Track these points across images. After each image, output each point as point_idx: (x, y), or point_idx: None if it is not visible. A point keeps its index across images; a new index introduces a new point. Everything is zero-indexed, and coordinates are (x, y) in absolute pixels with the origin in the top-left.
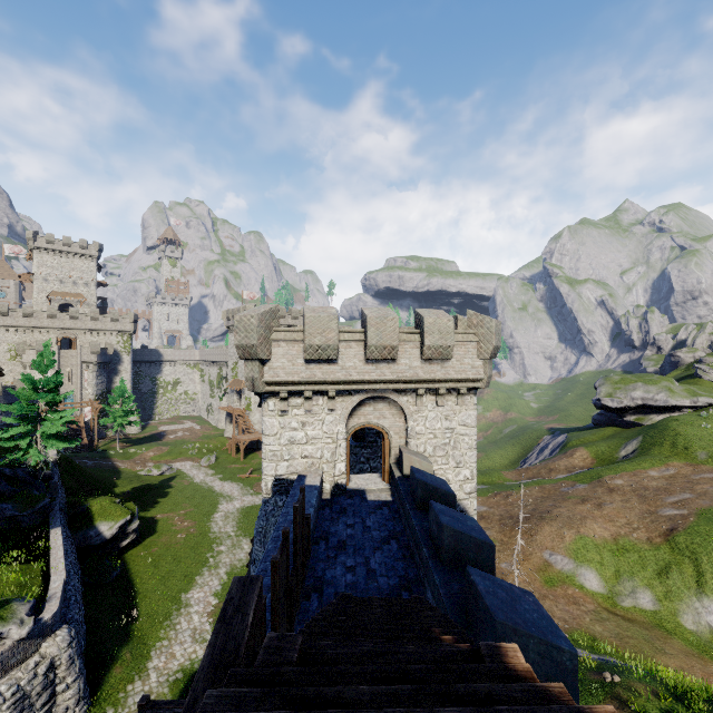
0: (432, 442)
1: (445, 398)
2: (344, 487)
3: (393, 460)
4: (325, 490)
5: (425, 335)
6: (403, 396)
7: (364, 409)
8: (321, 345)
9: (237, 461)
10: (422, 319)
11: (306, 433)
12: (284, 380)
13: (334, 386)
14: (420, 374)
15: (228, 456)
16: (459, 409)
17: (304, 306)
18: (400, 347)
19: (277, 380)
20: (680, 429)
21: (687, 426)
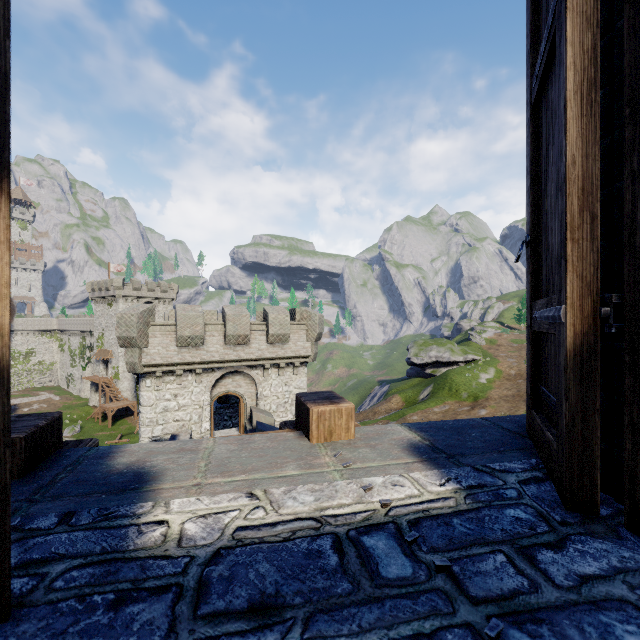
0: (276, 402)
1: (285, 370)
2: None
3: (247, 417)
4: None
5: (269, 327)
6: (255, 370)
7: (225, 381)
8: (190, 336)
9: (105, 429)
10: (268, 315)
11: (178, 403)
12: (160, 363)
13: (201, 365)
14: (266, 354)
15: (95, 424)
16: (295, 377)
17: (176, 305)
18: (252, 335)
19: (154, 363)
20: (454, 378)
21: (459, 375)
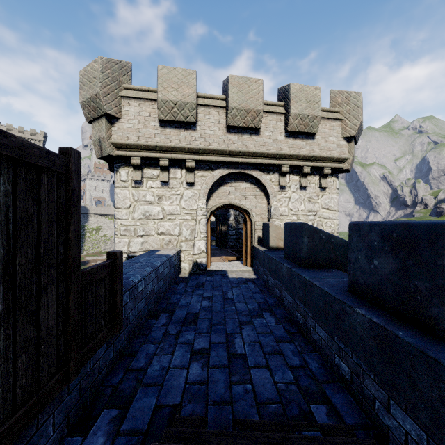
0: None
1: (308, 179)
2: (204, 266)
3: (255, 242)
4: (184, 270)
5: (290, 102)
6: (266, 174)
7: (226, 189)
8: (176, 102)
9: None
10: (288, 87)
11: (163, 208)
12: (135, 143)
13: (193, 155)
14: (284, 149)
15: None
16: (322, 192)
17: None
18: (263, 118)
19: (128, 142)
20: None
21: None
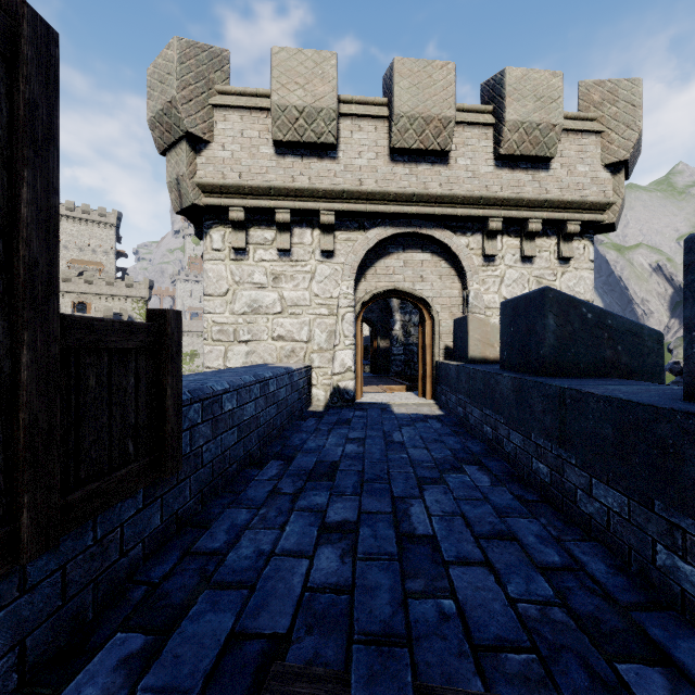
0: None
1: (536, 245)
2: (351, 395)
3: (440, 357)
4: (316, 401)
5: (506, 101)
6: (460, 236)
7: (388, 263)
8: (303, 109)
9: None
10: (500, 75)
11: (281, 295)
12: (235, 182)
13: (331, 203)
14: (494, 189)
15: None
16: (562, 266)
17: None
18: (456, 134)
19: (223, 182)
20: None
21: None
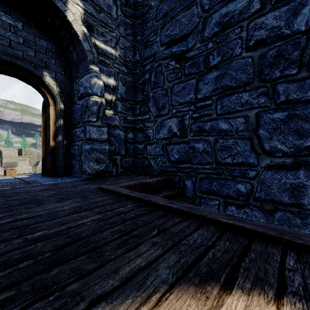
0: None
1: None
2: None
3: None
4: None
5: (3, 158)
6: None
7: None
8: None
9: None
10: (2, 152)
11: None
12: None
13: None
14: (1, 173)
15: None
16: None
17: None
18: None
19: None
20: None
21: None
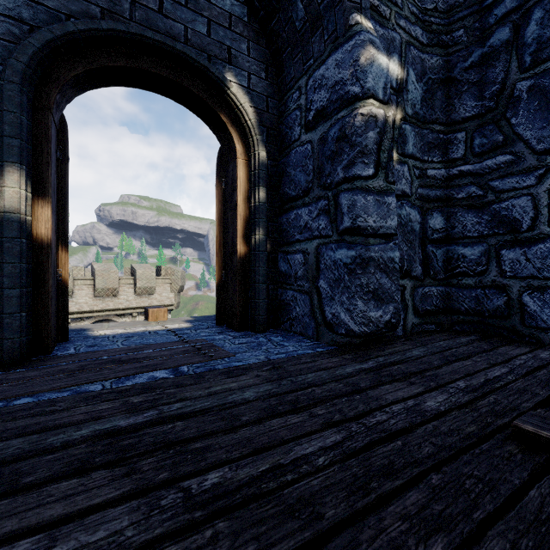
0: None
1: None
2: None
3: None
4: None
5: (137, 281)
6: (123, 318)
7: None
8: None
9: None
10: (135, 271)
11: None
12: None
13: (70, 315)
14: (134, 304)
15: None
16: None
17: None
18: (120, 288)
19: None
20: None
21: None
